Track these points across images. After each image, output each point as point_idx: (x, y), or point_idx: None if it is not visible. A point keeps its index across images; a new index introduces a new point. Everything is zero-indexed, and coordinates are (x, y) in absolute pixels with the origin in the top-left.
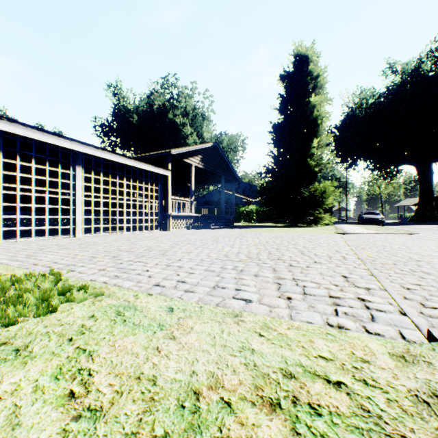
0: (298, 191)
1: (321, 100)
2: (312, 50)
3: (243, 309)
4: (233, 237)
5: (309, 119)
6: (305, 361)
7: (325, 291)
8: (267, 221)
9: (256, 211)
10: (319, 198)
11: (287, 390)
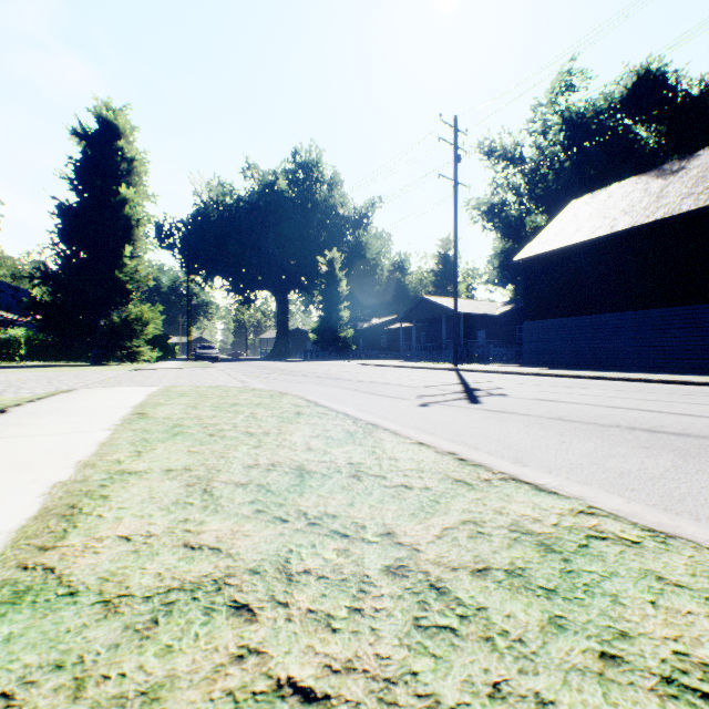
0: (104, 313)
1: (139, 195)
2: (127, 121)
3: None
4: None
5: (122, 215)
6: None
7: (34, 391)
8: (54, 358)
9: (29, 340)
10: (138, 326)
11: None
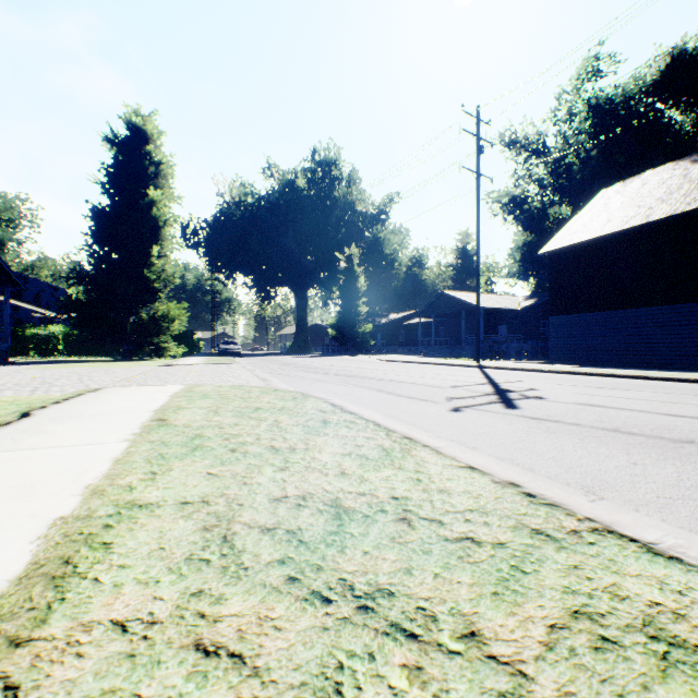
0: (134, 311)
1: (166, 197)
2: (154, 126)
3: (2, 396)
4: (2, 375)
5: (150, 216)
6: (26, 399)
7: (64, 390)
8: (88, 353)
9: (67, 337)
10: (164, 322)
11: (14, 401)
